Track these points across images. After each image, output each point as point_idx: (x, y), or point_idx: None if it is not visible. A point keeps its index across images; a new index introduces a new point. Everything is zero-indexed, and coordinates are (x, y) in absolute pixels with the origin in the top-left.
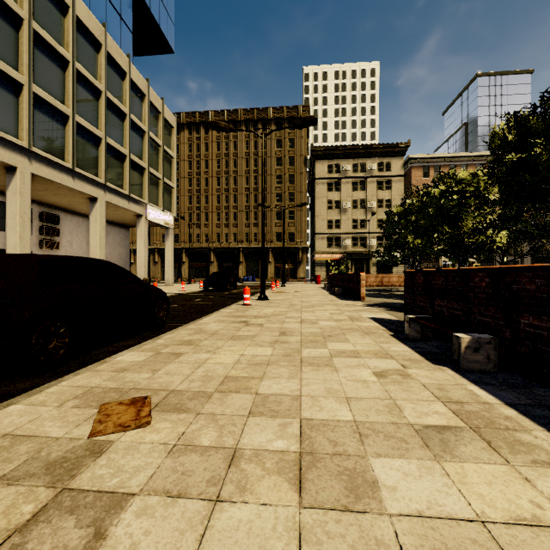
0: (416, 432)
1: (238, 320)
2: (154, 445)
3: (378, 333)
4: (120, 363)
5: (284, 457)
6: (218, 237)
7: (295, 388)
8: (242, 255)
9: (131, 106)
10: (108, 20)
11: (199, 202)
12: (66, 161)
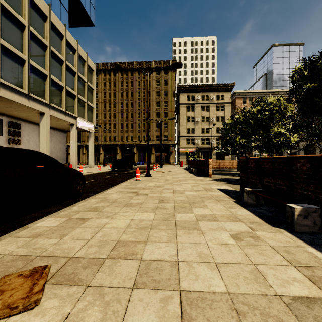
0: (288, 308)
1: (131, 191)
2: None
3: (226, 200)
4: (38, 228)
5: None
6: (122, 138)
7: (172, 253)
8: (136, 149)
9: (67, 56)
10: (52, 3)
11: (110, 117)
12: (23, 89)
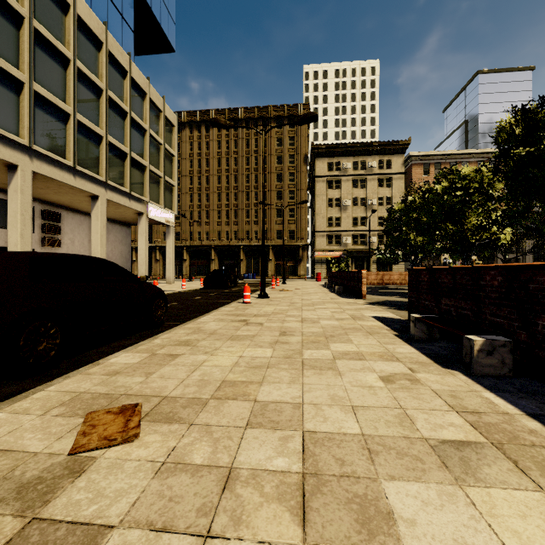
0: (432, 449)
1: (238, 318)
2: (140, 463)
3: (382, 333)
4: (113, 365)
5: (285, 479)
6: (219, 235)
7: (296, 395)
8: (243, 253)
9: (132, 104)
10: (110, 19)
11: (200, 200)
12: (67, 160)
